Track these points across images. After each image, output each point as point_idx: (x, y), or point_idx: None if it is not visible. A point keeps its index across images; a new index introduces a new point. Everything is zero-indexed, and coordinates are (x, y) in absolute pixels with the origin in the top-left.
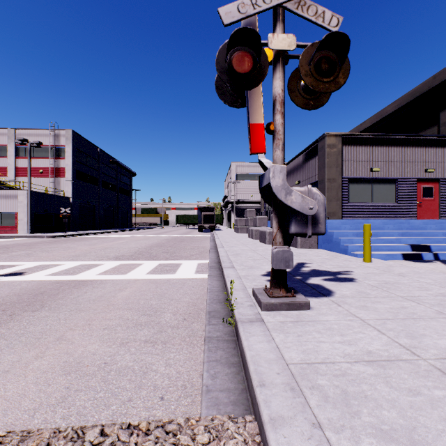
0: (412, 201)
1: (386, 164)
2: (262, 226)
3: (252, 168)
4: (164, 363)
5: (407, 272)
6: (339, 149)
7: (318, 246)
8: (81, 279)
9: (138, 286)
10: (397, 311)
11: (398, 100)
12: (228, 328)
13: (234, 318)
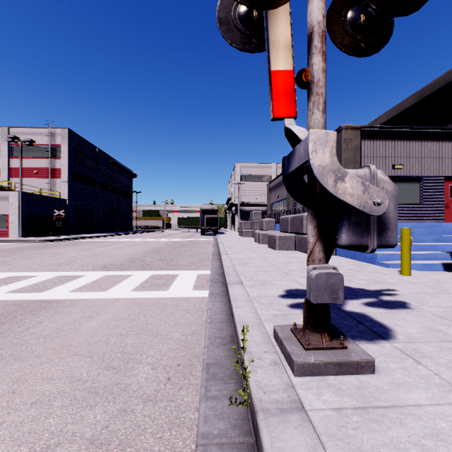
0: (439, 202)
1: (409, 160)
2: (269, 229)
3: (257, 169)
4: None
5: None
6: (357, 143)
7: (337, 253)
8: (46, 298)
9: (116, 310)
10: None
11: (419, 92)
12: (238, 409)
13: (248, 391)
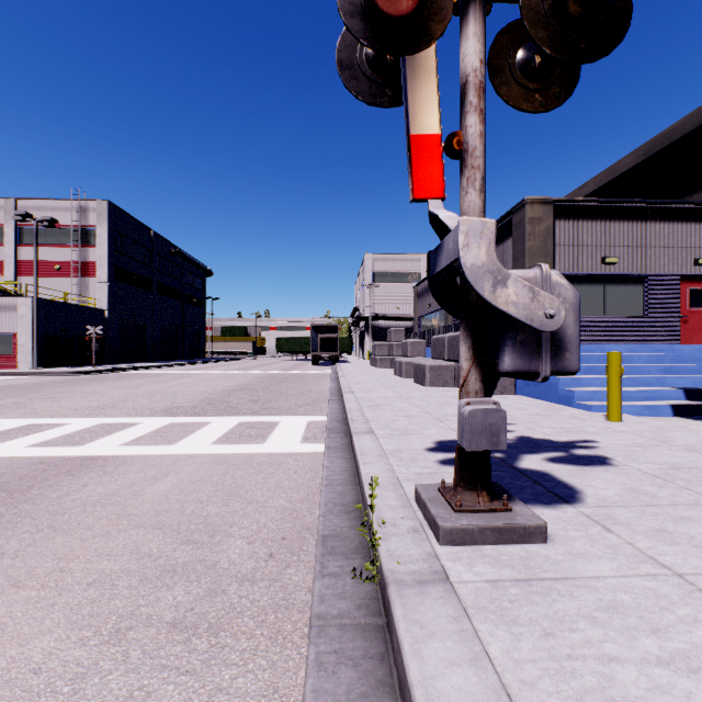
0: (673, 314)
1: (628, 250)
2: (416, 355)
3: (399, 264)
4: None
5: (701, 444)
6: (548, 225)
7: (517, 390)
8: (88, 454)
9: (191, 469)
10: None
11: (645, 146)
12: (364, 587)
13: (378, 564)
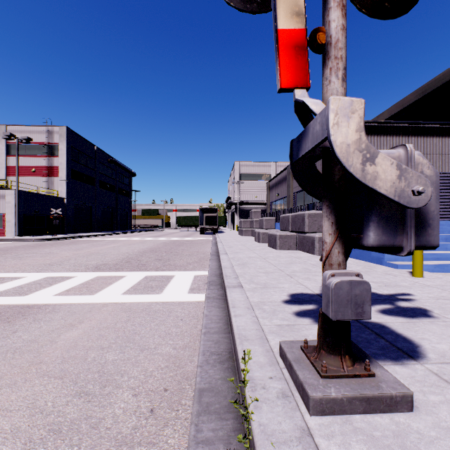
0: (445, 200)
1: None
2: (269, 228)
3: (256, 168)
4: None
5: None
6: None
7: None
8: (28, 302)
9: (101, 317)
10: None
11: (423, 87)
12: None
13: (251, 438)
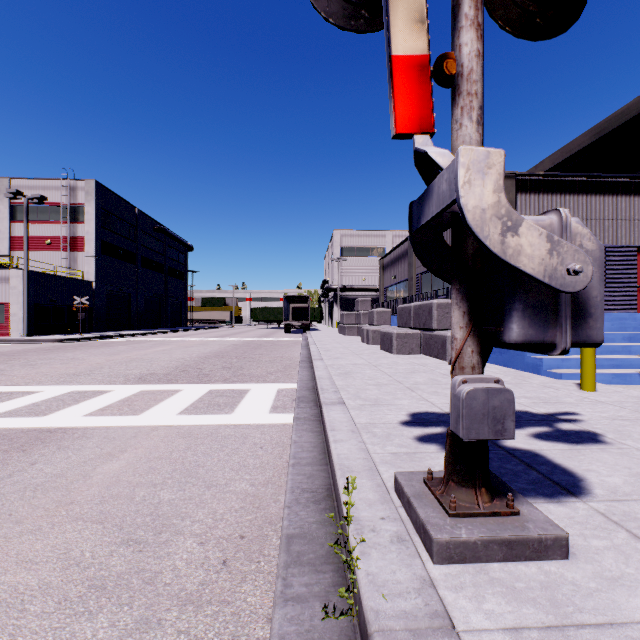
0: (630, 284)
1: (587, 223)
2: (382, 324)
3: (365, 239)
4: None
5: None
6: (510, 199)
7: None
8: (48, 425)
9: (151, 444)
10: None
11: (600, 125)
12: (338, 621)
13: (356, 591)
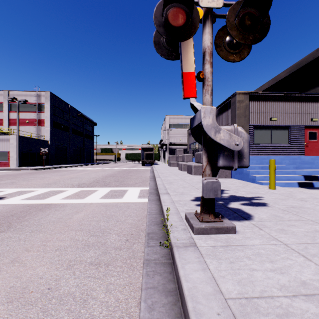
0: (301, 143)
1: (281, 115)
2: (188, 161)
3: (181, 120)
4: (105, 289)
5: (307, 198)
6: (246, 104)
7: (232, 176)
8: (47, 202)
9: (91, 208)
10: (313, 235)
11: (290, 68)
12: (164, 250)
13: (170, 241)
